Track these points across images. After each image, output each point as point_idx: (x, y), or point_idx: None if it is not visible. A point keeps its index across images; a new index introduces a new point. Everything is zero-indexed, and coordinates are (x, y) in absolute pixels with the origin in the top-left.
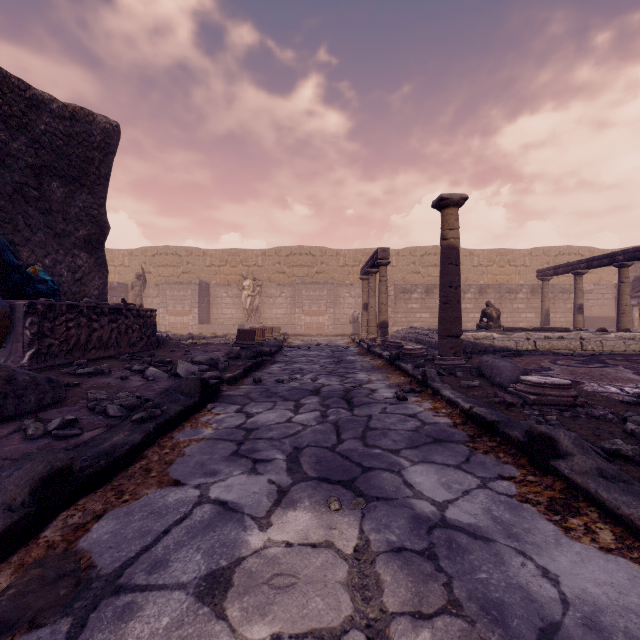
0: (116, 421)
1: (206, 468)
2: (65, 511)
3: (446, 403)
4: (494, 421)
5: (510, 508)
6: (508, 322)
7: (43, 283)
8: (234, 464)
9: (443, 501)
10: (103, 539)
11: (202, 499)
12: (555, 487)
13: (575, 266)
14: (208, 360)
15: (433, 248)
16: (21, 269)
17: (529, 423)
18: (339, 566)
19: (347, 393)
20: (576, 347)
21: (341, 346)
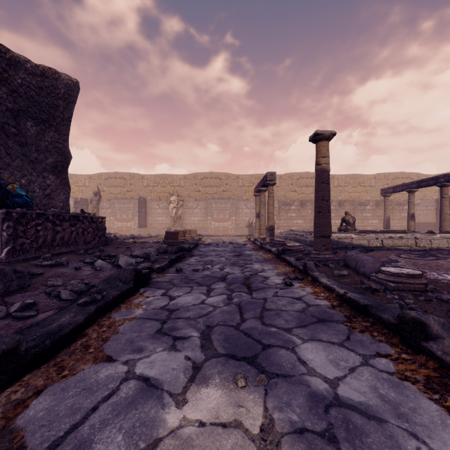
0: (67, 303)
1: (134, 345)
2: (10, 387)
3: (324, 288)
4: (366, 305)
5: (393, 386)
6: (359, 226)
7: (19, 197)
8: (157, 341)
9: (333, 378)
10: (38, 416)
11: (129, 375)
12: (428, 365)
13: (409, 186)
14: (143, 254)
15: (305, 173)
16: (2, 186)
17: (393, 306)
18: (248, 449)
19: (246, 280)
20: (412, 244)
21: (240, 243)
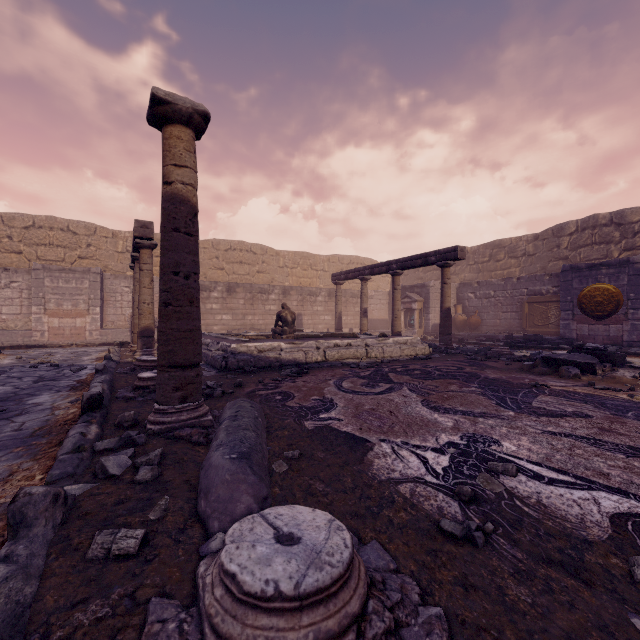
0: None
1: None
2: None
3: None
4: None
5: None
6: (309, 324)
7: None
8: None
9: None
10: None
11: None
12: None
13: (362, 272)
14: None
15: (239, 243)
16: None
17: None
18: None
19: None
20: (362, 355)
21: (76, 366)
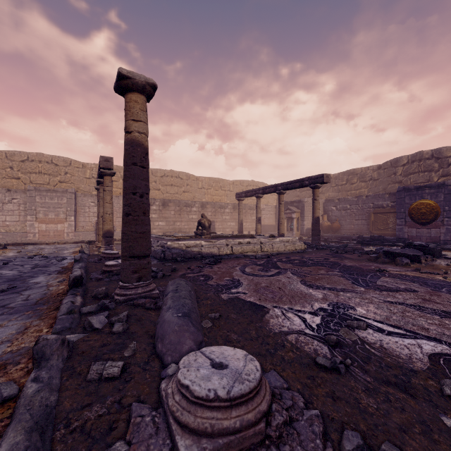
0: None
1: None
2: None
3: None
4: None
5: None
6: (220, 228)
7: None
8: None
9: None
10: None
11: None
12: None
13: (257, 192)
14: None
15: (170, 172)
16: None
17: None
18: None
19: None
20: (258, 249)
21: (59, 257)
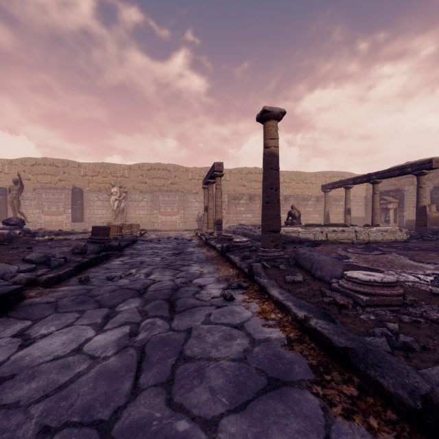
0: None
1: None
2: None
3: (274, 304)
4: (346, 349)
5: None
6: (302, 220)
7: None
8: None
9: None
10: None
11: None
12: None
13: (346, 182)
14: (40, 257)
15: (254, 169)
16: None
17: (379, 341)
18: None
19: (175, 291)
20: (353, 237)
21: (186, 239)
